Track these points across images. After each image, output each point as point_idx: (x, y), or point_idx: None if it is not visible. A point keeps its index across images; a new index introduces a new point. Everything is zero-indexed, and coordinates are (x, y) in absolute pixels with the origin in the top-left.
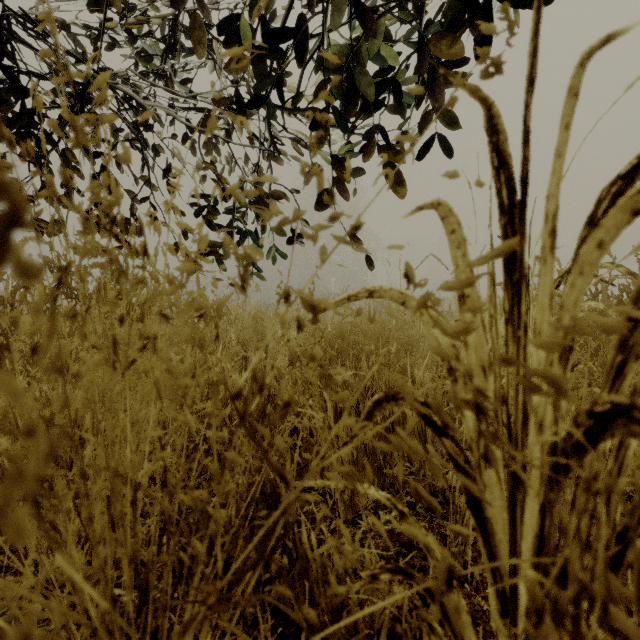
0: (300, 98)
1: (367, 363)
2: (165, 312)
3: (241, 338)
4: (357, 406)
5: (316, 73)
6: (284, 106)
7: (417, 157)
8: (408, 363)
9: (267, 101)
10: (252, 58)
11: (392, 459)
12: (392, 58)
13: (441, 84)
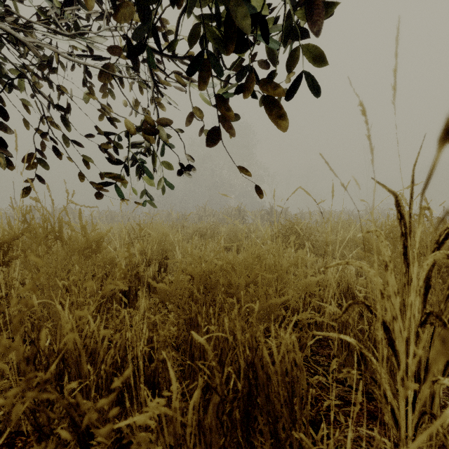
0: (174, 41)
1: (238, 298)
2: (74, 235)
3: (134, 261)
4: (219, 360)
5: (187, 15)
6: (160, 50)
7: (287, 99)
8: (272, 326)
9: (144, 45)
10: (130, 4)
11: (256, 423)
12: (264, 8)
13: (310, 15)
